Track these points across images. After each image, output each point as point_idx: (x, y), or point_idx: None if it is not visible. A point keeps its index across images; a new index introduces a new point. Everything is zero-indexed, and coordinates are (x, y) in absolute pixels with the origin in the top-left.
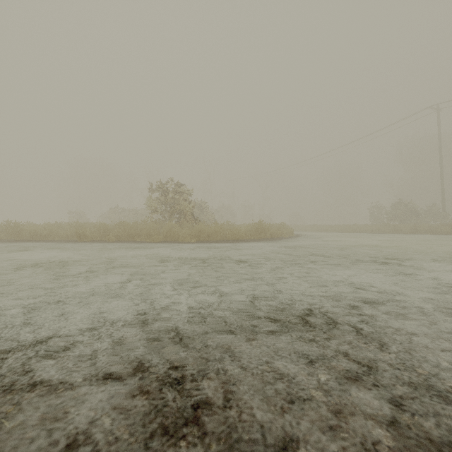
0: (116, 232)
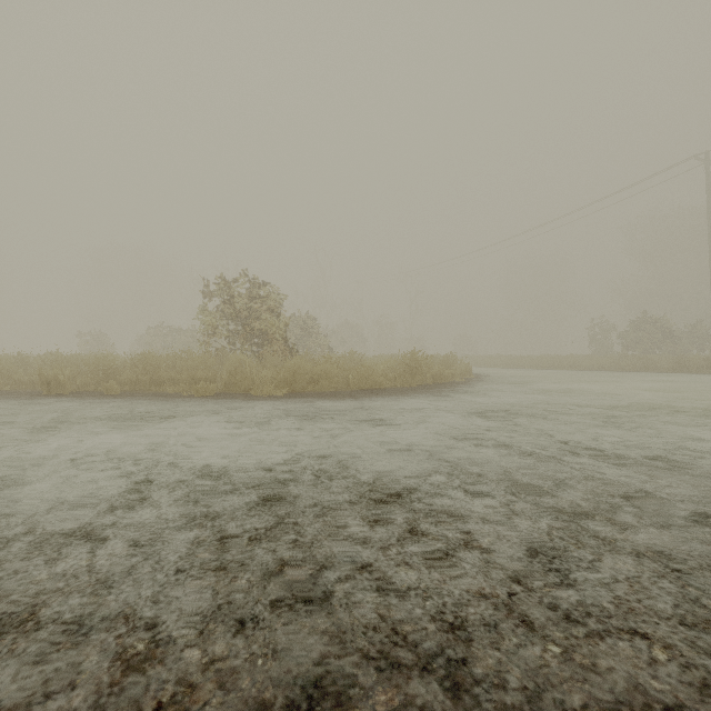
0: (127, 375)
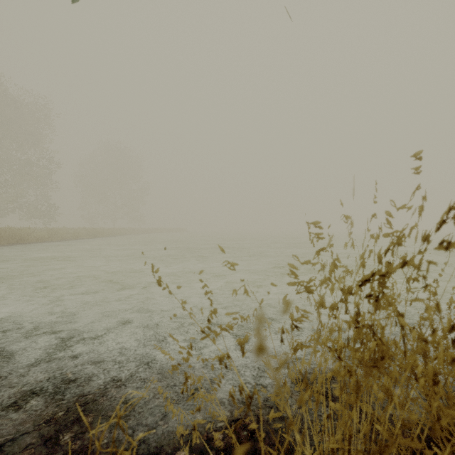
0: None
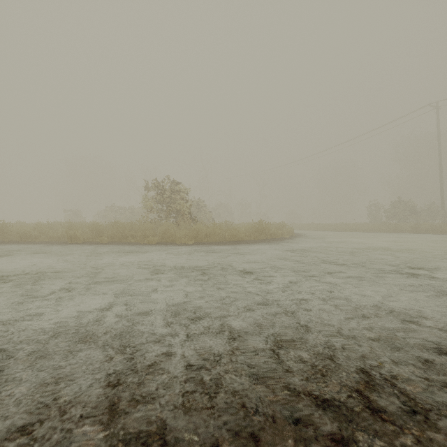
0: (109, 233)
